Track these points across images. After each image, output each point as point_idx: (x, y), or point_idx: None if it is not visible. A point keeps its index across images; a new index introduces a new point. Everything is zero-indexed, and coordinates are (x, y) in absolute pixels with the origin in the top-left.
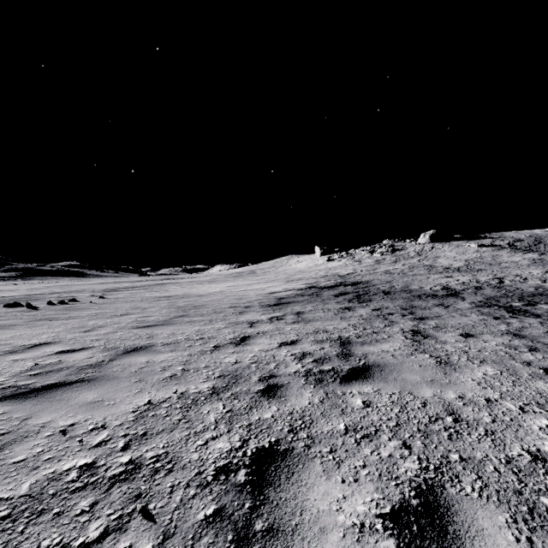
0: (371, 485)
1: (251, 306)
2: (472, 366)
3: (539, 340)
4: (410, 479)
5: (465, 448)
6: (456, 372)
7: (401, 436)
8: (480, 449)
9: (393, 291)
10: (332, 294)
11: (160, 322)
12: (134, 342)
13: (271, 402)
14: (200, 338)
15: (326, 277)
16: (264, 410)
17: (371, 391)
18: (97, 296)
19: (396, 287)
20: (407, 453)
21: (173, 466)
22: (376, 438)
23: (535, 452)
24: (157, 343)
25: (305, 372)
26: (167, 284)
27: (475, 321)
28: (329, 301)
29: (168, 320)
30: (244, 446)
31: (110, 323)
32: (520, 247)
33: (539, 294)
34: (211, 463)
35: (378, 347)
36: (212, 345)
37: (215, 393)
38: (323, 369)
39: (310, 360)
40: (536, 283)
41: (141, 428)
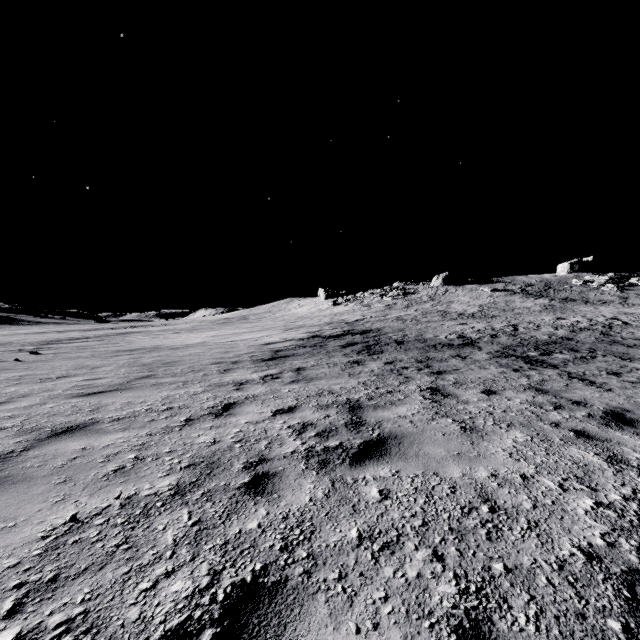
0: (396, 633)
1: (240, 361)
2: (500, 432)
3: (561, 395)
4: (448, 612)
5: (508, 551)
6: (484, 441)
7: (430, 541)
8: (526, 550)
9: (406, 340)
10: (339, 345)
11: (114, 386)
12: (68, 419)
13: (259, 503)
14: (168, 408)
15: (332, 325)
16: (247, 516)
17: (388, 475)
18: (27, 351)
19: (410, 335)
20: (439, 568)
21: (92, 638)
22: (399, 548)
23: (587, 548)
24: (104, 419)
25: (305, 451)
26: (131, 334)
27: (495, 374)
28: (335, 354)
29: (125, 384)
30: (214, 584)
31: (38, 390)
32: (531, 293)
33: (552, 343)
34: (157, 624)
35: (393, 411)
36: (183, 418)
37: (179, 494)
38: (328, 446)
39: (312, 434)
40: (549, 331)
41: (51, 568)
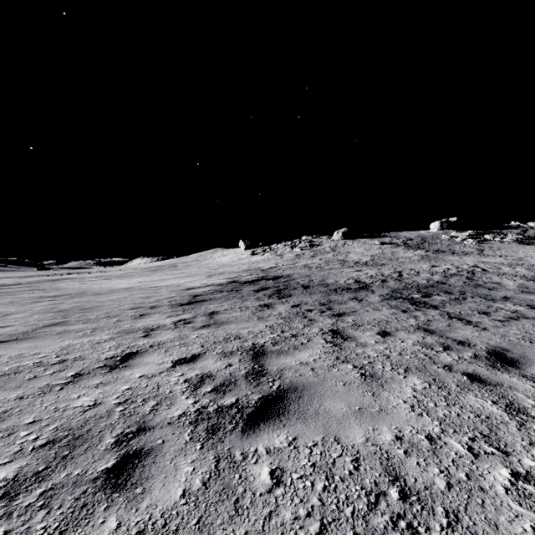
0: None
1: (158, 305)
2: (399, 379)
3: (447, 335)
4: None
5: None
6: (385, 391)
7: None
8: None
9: (312, 285)
10: (253, 290)
11: (14, 336)
12: None
13: (113, 505)
14: (60, 361)
15: (249, 271)
16: None
17: (284, 444)
18: None
19: (315, 281)
20: None
21: None
22: None
23: None
24: None
25: (195, 413)
26: (63, 280)
27: (388, 316)
28: (248, 298)
29: (29, 332)
30: None
31: None
32: (411, 245)
33: (431, 286)
34: None
35: (296, 357)
36: (72, 373)
37: (7, 496)
38: (222, 404)
39: (208, 389)
40: (427, 276)
41: None
